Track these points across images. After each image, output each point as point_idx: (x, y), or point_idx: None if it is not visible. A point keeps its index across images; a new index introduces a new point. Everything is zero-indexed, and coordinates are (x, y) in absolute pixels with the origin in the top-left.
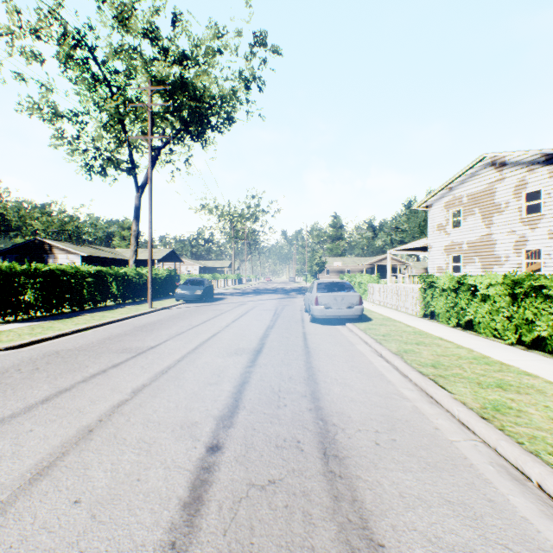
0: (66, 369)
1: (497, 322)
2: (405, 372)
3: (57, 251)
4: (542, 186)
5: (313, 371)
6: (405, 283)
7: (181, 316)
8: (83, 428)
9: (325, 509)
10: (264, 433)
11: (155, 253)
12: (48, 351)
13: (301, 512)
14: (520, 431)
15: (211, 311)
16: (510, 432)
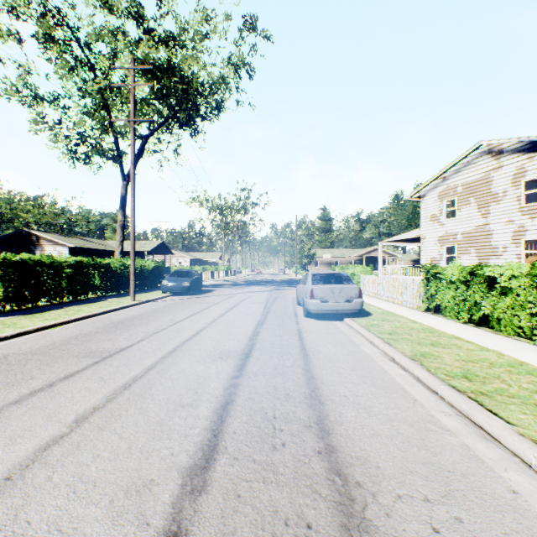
0: (3, 382)
1: (520, 319)
2: (432, 386)
3: (44, 242)
4: None
5: (315, 384)
6: (397, 275)
7: (164, 310)
8: None
9: None
10: (254, 505)
11: (145, 245)
12: None
13: None
14: None
15: (197, 304)
16: None
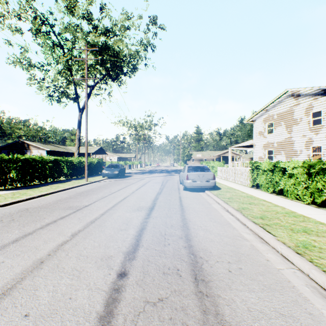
0: (31, 220)
1: (298, 190)
2: (244, 222)
3: (32, 147)
4: (322, 108)
5: (186, 221)
6: (239, 167)
7: (105, 186)
8: (37, 260)
9: (197, 321)
10: (155, 263)
11: (91, 149)
12: (22, 208)
13: (181, 323)
14: (323, 263)
15: (123, 183)
16: (317, 263)
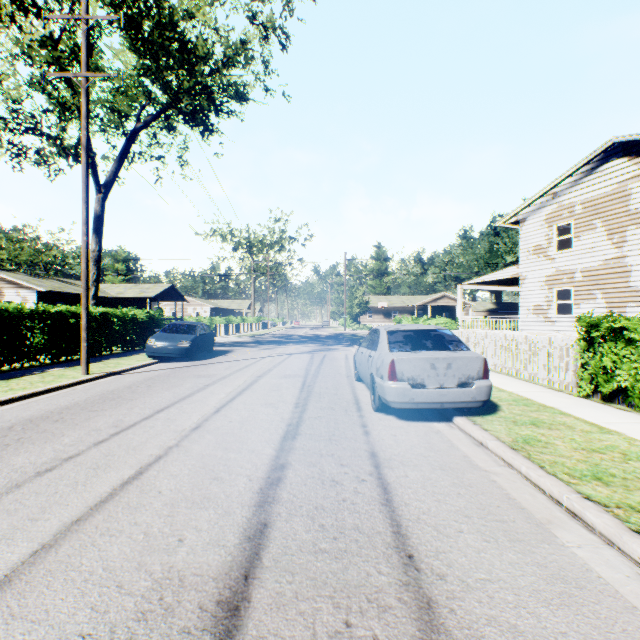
0: None
1: None
2: None
3: (3, 284)
4: None
5: None
6: (484, 329)
7: (123, 394)
8: None
9: None
10: None
11: (149, 289)
12: None
13: None
14: None
15: (191, 380)
16: None
